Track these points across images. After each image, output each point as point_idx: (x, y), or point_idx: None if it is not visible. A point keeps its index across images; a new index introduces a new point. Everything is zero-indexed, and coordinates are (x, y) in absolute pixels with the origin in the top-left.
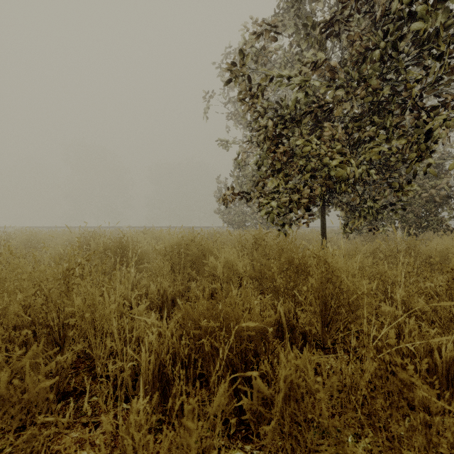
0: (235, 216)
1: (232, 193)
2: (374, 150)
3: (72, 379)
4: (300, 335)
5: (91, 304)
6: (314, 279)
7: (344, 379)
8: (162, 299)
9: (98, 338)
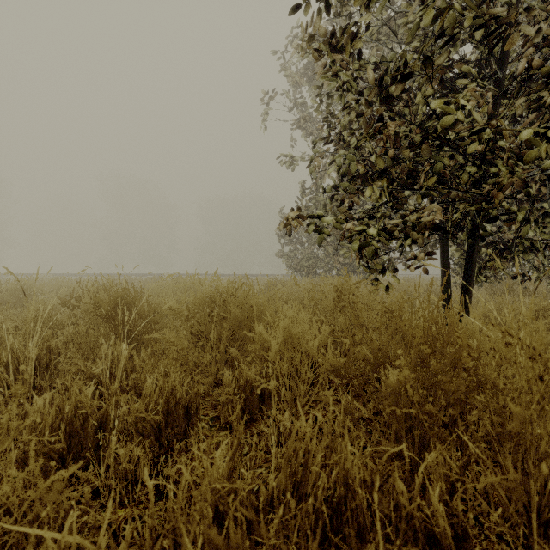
0: (303, 259)
1: (299, 214)
2: None
3: None
4: None
5: None
6: (509, 398)
7: None
8: (165, 406)
9: None
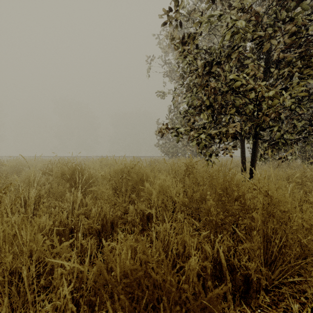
0: (169, 148)
1: (167, 127)
2: (301, 84)
3: None
4: (241, 278)
5: None
6: (255, 212)
7: None
8: (101, 222)
9: (5, 288)
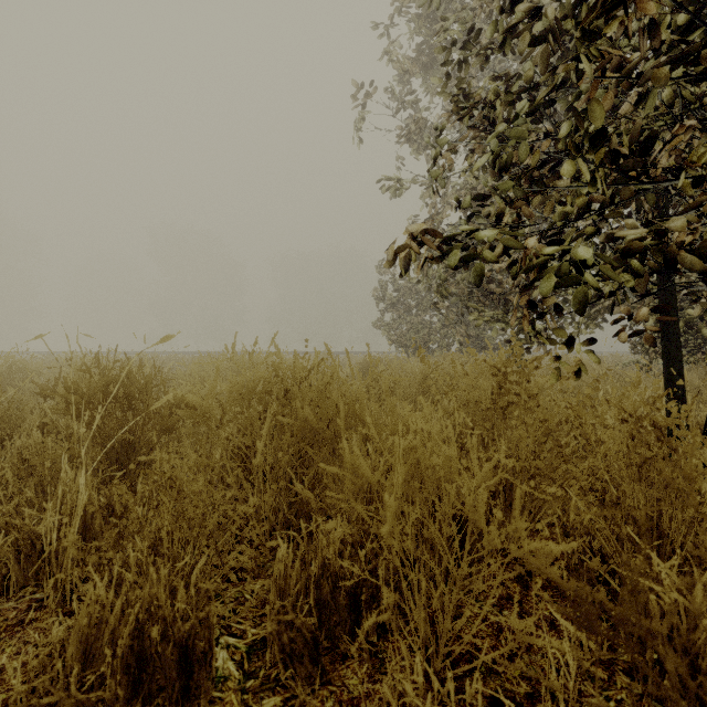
0: (410, 331)
1: (427, 228)
2: None
3: None
4: None
5: None
6: None
7: None
8: (133, 644)
9: None
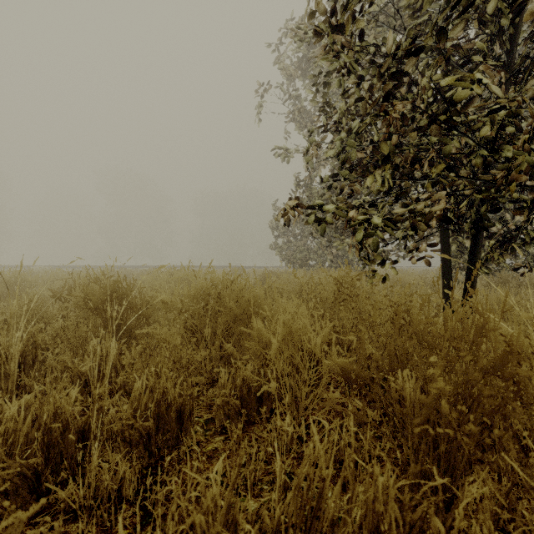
0: (296, 252)
1: (298, 203)
2: None
3: None
4: None
5: None
6: None
7: None
8: (156, 409)
9: None
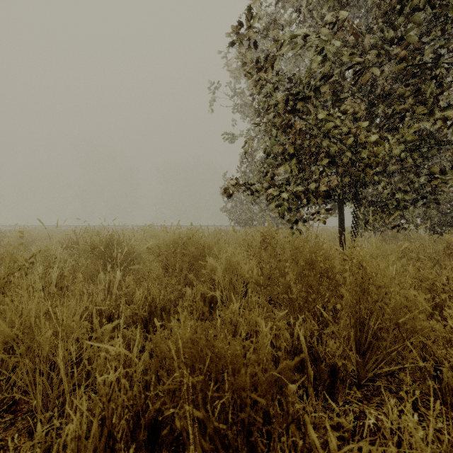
0: (242, 214)
1: (236, 183)
2: (412, 126)
3: (1, 432)
4: (327, 368)
5: (28, 326)
6: (345, 289)
7: (401, 446)
8: (149, 308)
9: (37, 376)
